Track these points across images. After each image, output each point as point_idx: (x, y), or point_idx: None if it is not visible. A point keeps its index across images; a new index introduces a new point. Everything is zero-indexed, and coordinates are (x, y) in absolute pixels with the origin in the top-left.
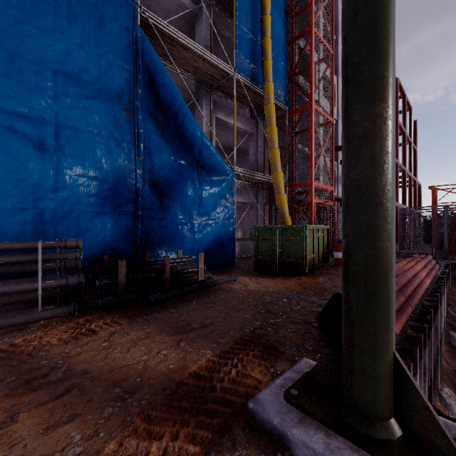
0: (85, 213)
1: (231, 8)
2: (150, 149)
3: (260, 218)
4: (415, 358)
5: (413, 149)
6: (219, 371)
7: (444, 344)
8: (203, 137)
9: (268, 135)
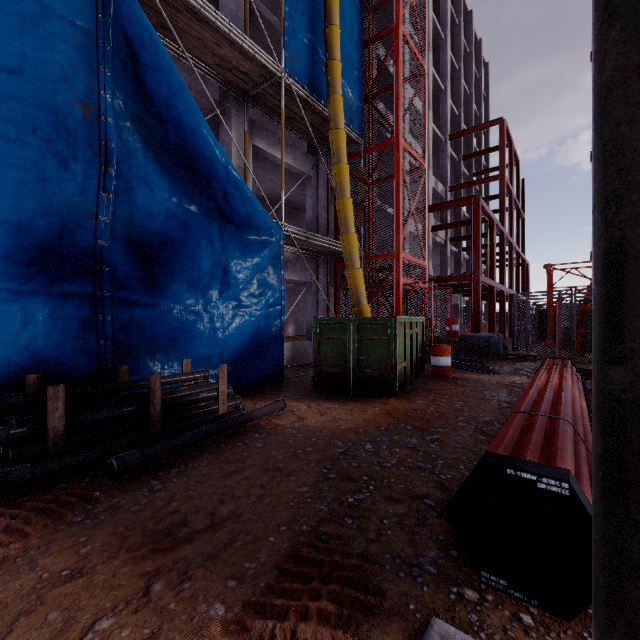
0: None
1: None
2: (130, 179)
3: (322, 305)
4: None
5: (520, 217)
6: None
7: None
8: (229, 168)
9: (336, 176)
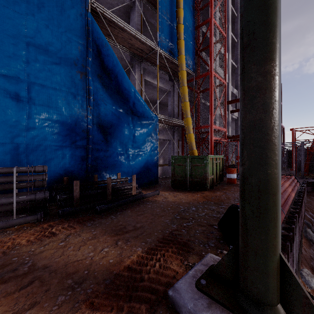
0: (50, 146)
1: (156, 3)
2: (98, 101)
3: (175, 150)
4: (287, 251)
5: None
6: (147, 264)
7: (303, 237)
8: (135, 93)
9: (181, 92)
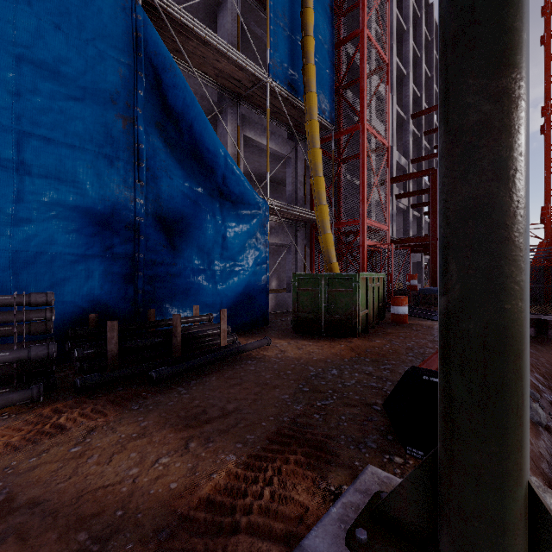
0: (62, 256)
1: None
2: (156, 171)
3: (300, 264)
4: None
5: None
6: (246, 492)
7: None
8: (227, 158)
9: (311, 159)
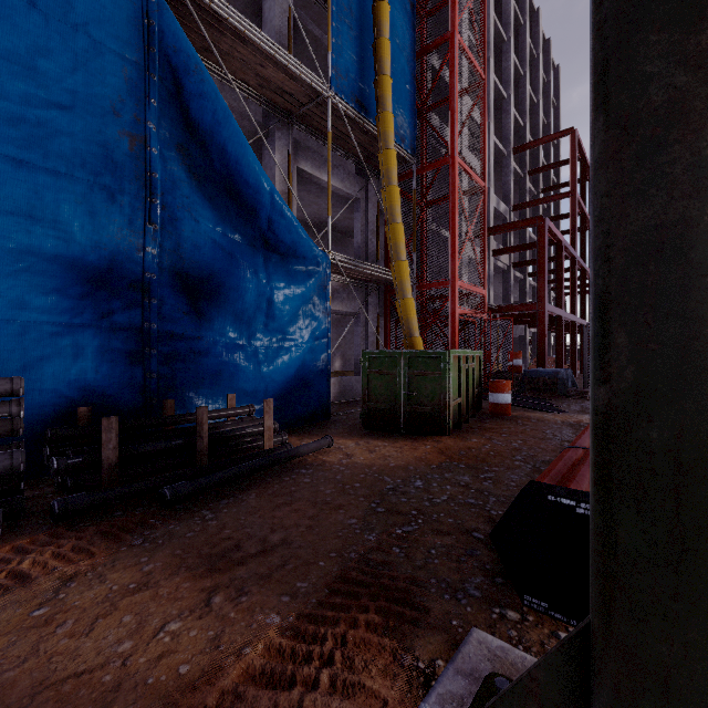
0: (38, 326)
1: None
2: (175, 210)
3: (371, 338)
4: None
5: None
6: (293, 679)
7: None
8: (274, 196)
9: (386, 200)
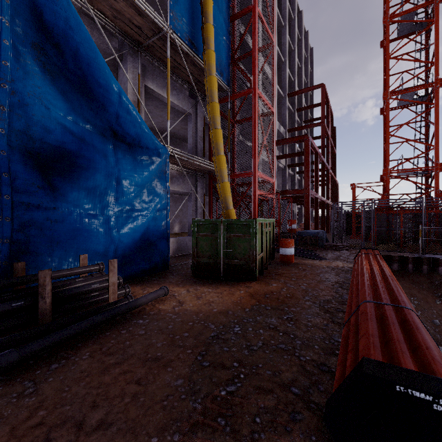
0: None
1: None
2: (28, 97)
3: (199, 210)
4: None
5: (333, 152)
6: None
7: None
8: (121, 96)
9: (210, 112)
